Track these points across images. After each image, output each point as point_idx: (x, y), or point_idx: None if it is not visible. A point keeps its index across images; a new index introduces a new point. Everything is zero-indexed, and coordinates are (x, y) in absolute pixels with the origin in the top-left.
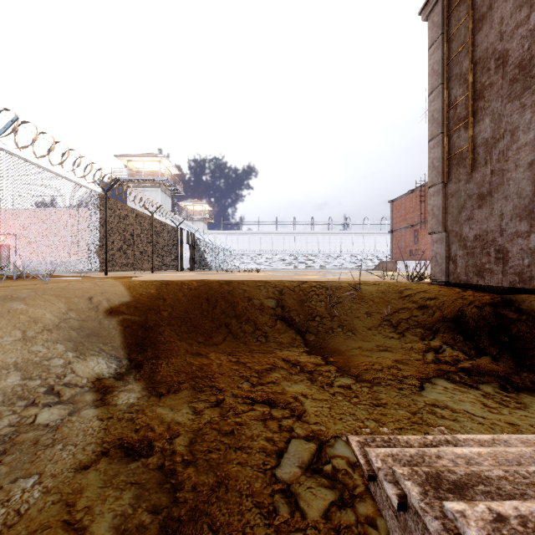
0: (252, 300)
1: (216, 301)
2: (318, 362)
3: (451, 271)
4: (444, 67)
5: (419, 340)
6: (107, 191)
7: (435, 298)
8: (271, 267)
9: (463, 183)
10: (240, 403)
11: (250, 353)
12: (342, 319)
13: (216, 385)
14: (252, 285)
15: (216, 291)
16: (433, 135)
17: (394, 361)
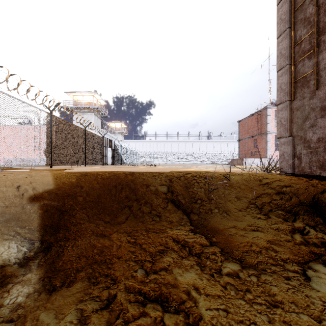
0: (149, 187)
1: (122, 188)
2: (204, 243)
3: (296, 165)
4: (290, 15)
5: (283, 221)
6: (52, 110)
7: (290, 186)
8: (163, 163)
9: (307, 99)
10: (131, 303)
11: (146, 232)
12: (218, 202)
13: (111, 274)
14: (149, 175)
15: (122, 180)
16: (281, 67)
17: (268, 242)
